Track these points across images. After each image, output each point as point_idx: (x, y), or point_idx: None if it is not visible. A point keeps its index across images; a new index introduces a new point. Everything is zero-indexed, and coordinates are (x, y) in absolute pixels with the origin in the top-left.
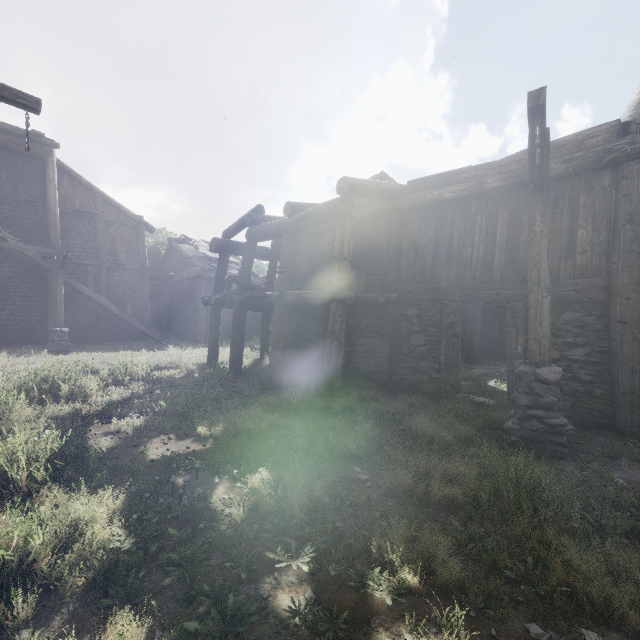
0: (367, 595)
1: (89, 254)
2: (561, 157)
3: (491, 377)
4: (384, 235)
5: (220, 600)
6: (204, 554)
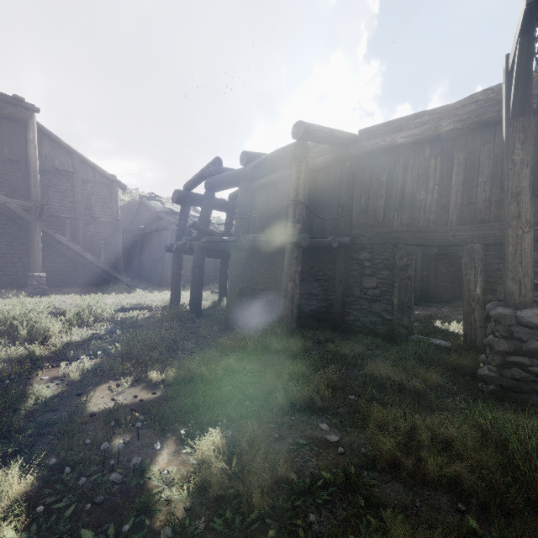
0: None
1: (67, 208)
2: None
3: (436, 318)
4: (336, 183)
5: None
6: None
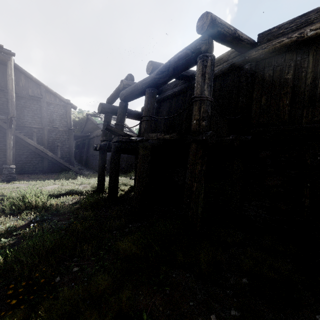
0: None
1: (37, 121)
2: None
3: None
4: (233, 87)
5: None
6: None
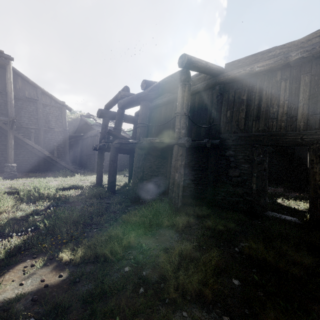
0: None
1: (33, 122)
2: None
3: (276, 196)
4: (208, 102)
5: None
6: None
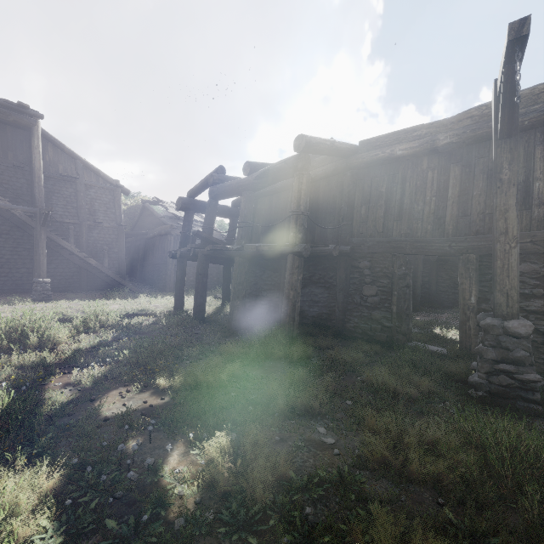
0: None
1: (71, 213)
2: None
3: (435, 324)
4: (337, 192)
5: None
6: None
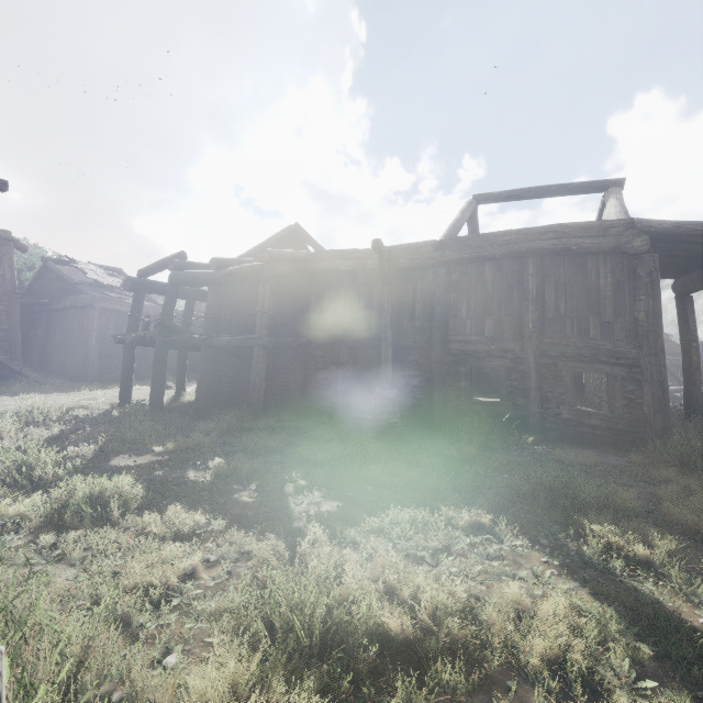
0: (284, 492)
1: None
2: (409, 256)
3: None
4: (297, 291)
5: (215, 500)
6: (198, 491)
